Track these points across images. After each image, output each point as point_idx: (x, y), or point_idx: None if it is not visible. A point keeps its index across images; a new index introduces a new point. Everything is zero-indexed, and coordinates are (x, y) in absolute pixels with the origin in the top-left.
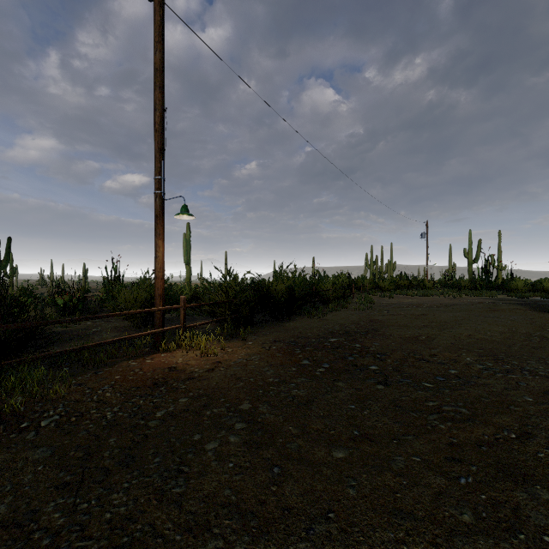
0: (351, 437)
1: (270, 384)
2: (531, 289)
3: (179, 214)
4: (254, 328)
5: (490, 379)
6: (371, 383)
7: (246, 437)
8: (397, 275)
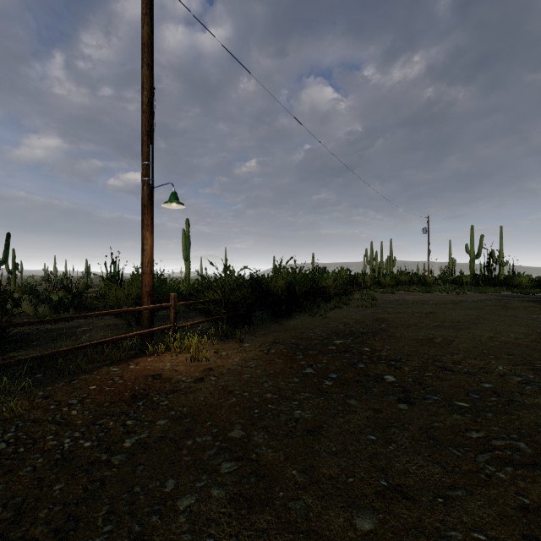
0: (377, 491)
1: (268, 401)
2: (536, 285)
3: (167, 202)
4: (252, 326)
5: (537, 397)
6: (391, 401)
7: (234, 487)
8: (398, 271)
